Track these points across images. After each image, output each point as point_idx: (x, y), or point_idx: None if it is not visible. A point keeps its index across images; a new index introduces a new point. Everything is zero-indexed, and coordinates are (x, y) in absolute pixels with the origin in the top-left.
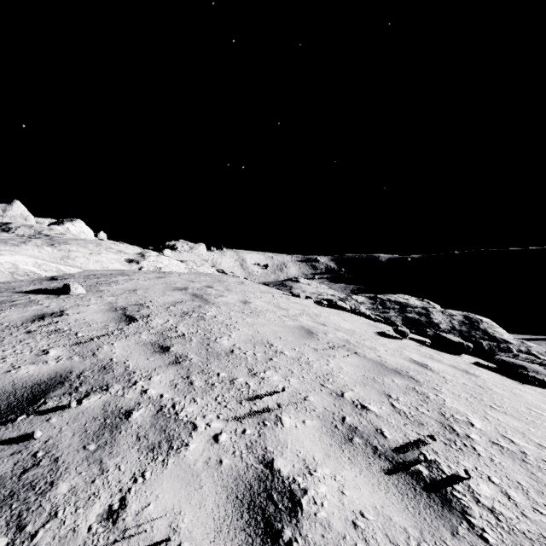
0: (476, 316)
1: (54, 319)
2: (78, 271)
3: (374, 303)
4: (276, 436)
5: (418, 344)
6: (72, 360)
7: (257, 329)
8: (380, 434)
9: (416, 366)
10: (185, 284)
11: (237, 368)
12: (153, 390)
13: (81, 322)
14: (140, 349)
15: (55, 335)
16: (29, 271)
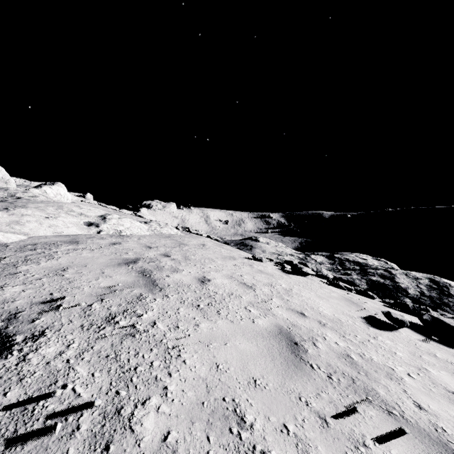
0: (443, 280)
1: None
2: (19, 239)
3: (333, 263)
4: None
5: (418, 335)
6: None
7: (215, 357)
8: None
9: None
10: (139, 253)
11: None
12: None
13: None
14: None
15: None
16: None
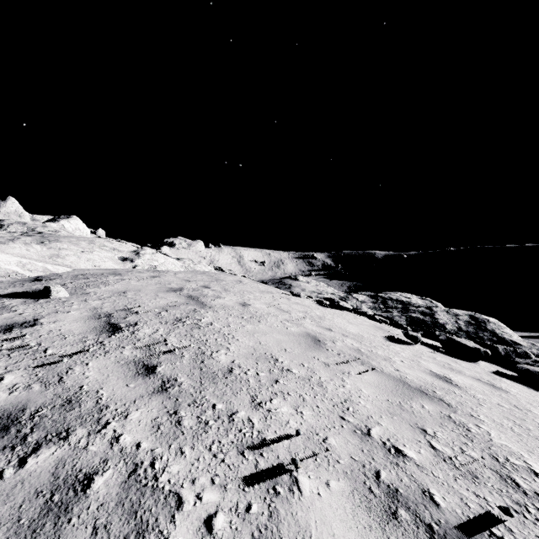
0: (482, 316)
1: (23, 330)
2: (66, 271)
3: (376, 302)
4: (294, 514)
5: (431, 350)
6: (30, 390)
7: (258, 339)
8: (430, 500)
9: (440, 381)
10: (180, 284)
11: (237, 396)
12: (129, 436)
13: (55, 333)
14: (119, 370)
15: (18, 353)
16: (11, 271)
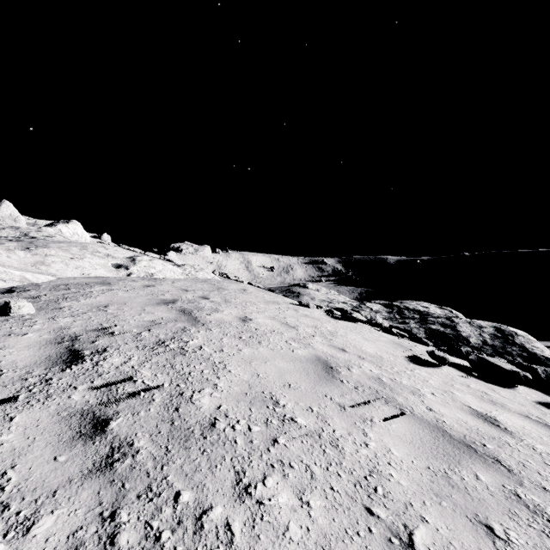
0: (509, 329)
1: None
2: (49, 280)
3: (391, 311)
4: None
5: (460, 372)
6: None
7: (256, 370)
8: None
9: (486, 425)
10: (175, 295)
11: (215, 474)
12: None
13: None
14: (54, 429)
15: None
16: None
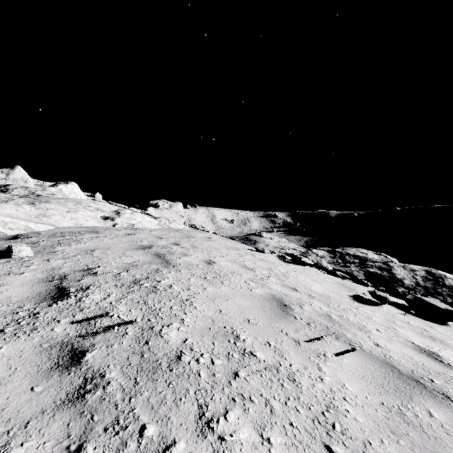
0: (439, 272)
1: None
2: (48, 229)
3: (334, 257)
4: None
5: (399, 310)
6: None
7: (219, 306)
8: None
9: (430, 361)
10: (152, 241)
11: (179, 407)
12: None
13: None
14: (35, 360)
15: None
16: None
